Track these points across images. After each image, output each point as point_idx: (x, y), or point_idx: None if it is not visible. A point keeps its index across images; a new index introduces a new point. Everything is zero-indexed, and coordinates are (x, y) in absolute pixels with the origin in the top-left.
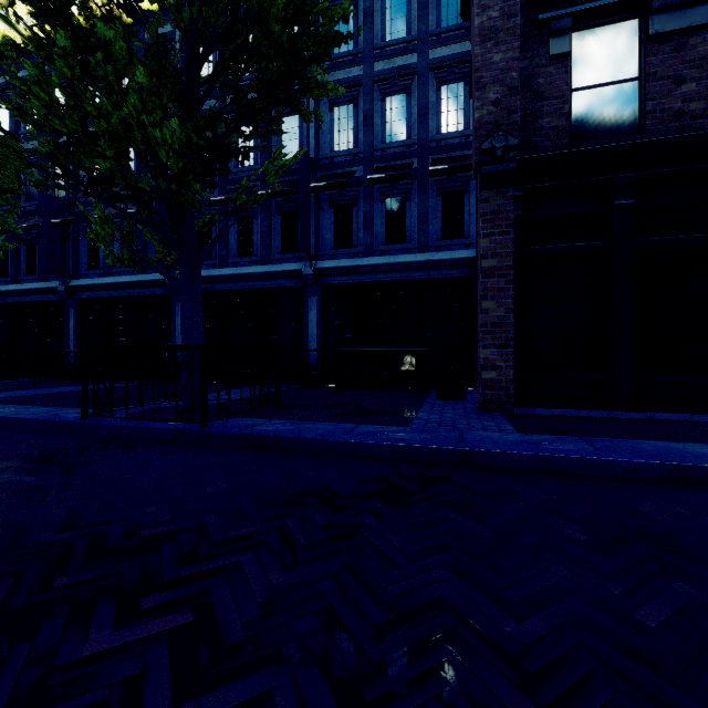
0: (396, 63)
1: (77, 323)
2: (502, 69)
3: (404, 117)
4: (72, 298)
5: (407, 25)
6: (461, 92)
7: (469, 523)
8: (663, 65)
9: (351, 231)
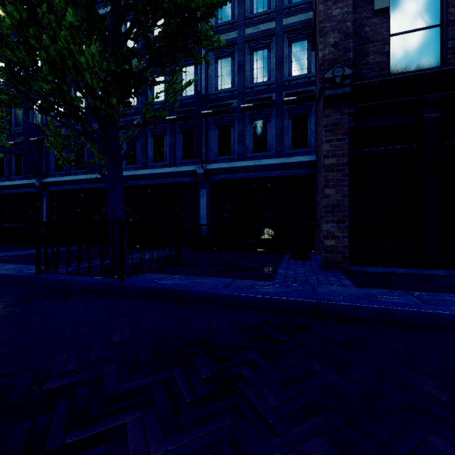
0: (260, 28)
1: (48, 207)
2: (339, 20)
3: (266, 65)
4: (45, 190)
5: (268, 2)
6: (305, 47)
7: (335, 377)
8: None
9: (229, 144)
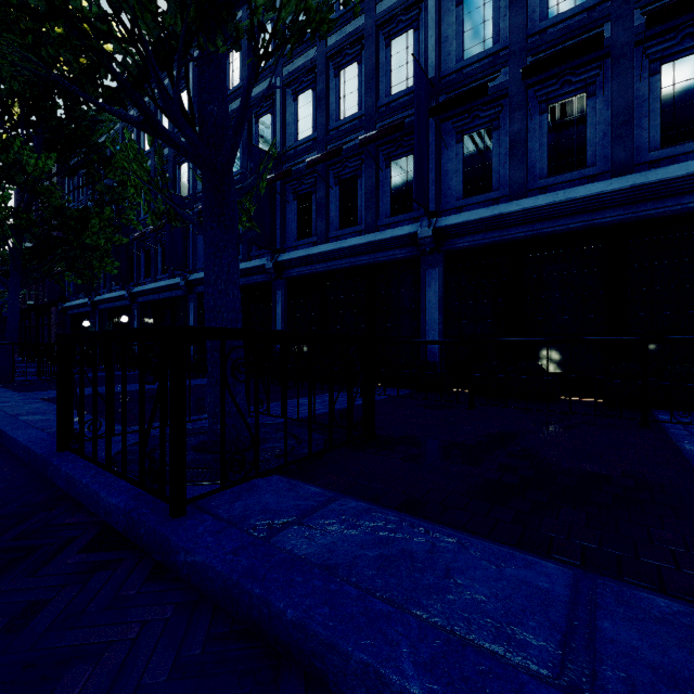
0: None
1: (196, 317)
2: None
3: None
4: (191, 292)
5: None
6: None
7: None
8: None
9: (488, 168)
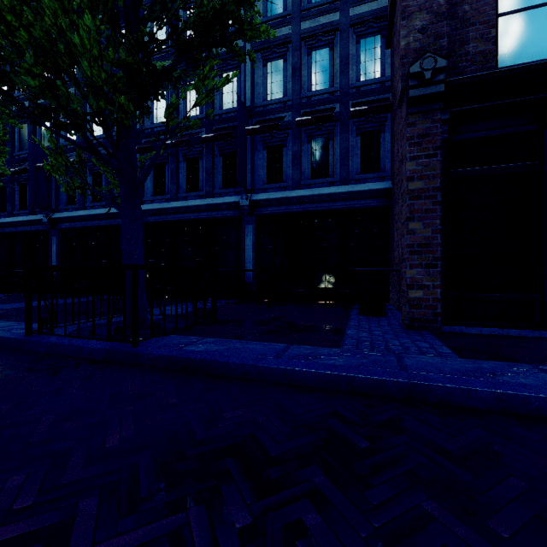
0: (320, 21)
1: (59, 248)
2: None
3: (327, 68)
4: (54, 228)
5: None
6: (378, 44)
7: (463, 531)
8: None
9: (281, 168)
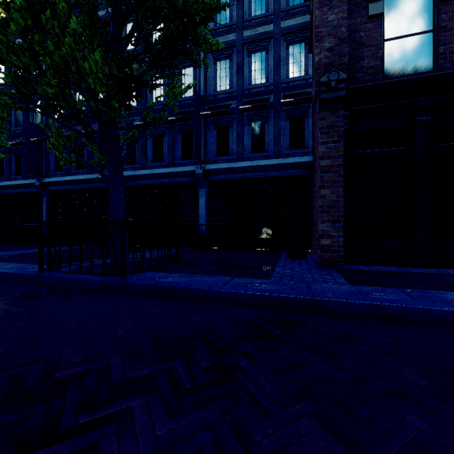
0: (258, 31)
1: (48, 206)
2: (335, 25)
3: (264, 67)
4: (44, 190)
5: (266, 5)
6: (303, 49)
7: (325, 366)
8: (451, 20)
9: (228, 144)
